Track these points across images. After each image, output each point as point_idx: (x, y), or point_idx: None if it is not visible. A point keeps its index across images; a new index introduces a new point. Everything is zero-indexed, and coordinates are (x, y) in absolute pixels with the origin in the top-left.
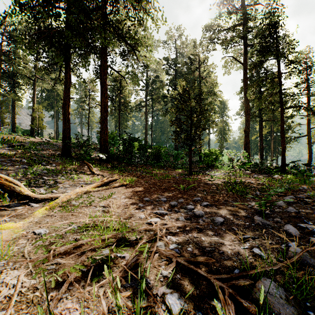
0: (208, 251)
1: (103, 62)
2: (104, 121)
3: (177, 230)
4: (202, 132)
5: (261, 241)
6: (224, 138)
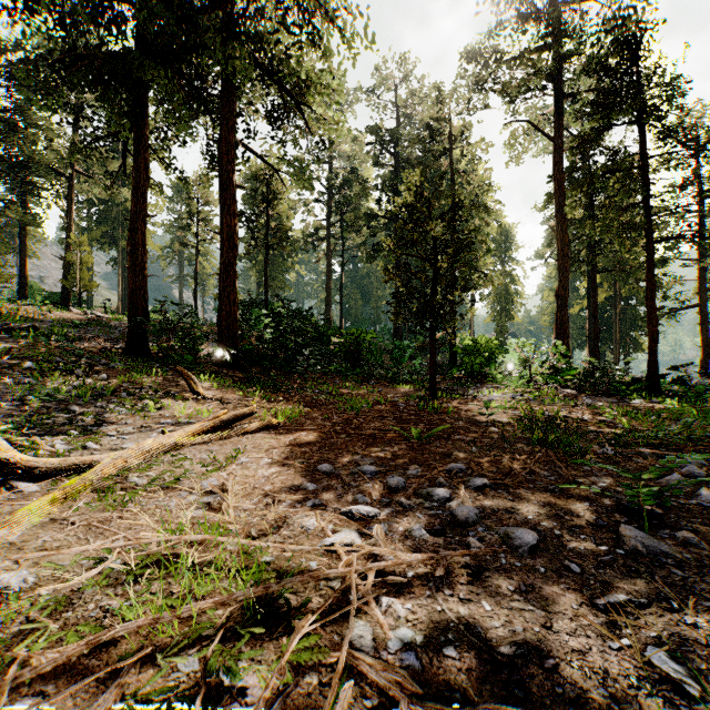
0: (510, 659)
1: (226, 131)
2: (228, 271)
3: (408, 572)
4: (460, 296)
5: (663, 618)
6: (506, 311)
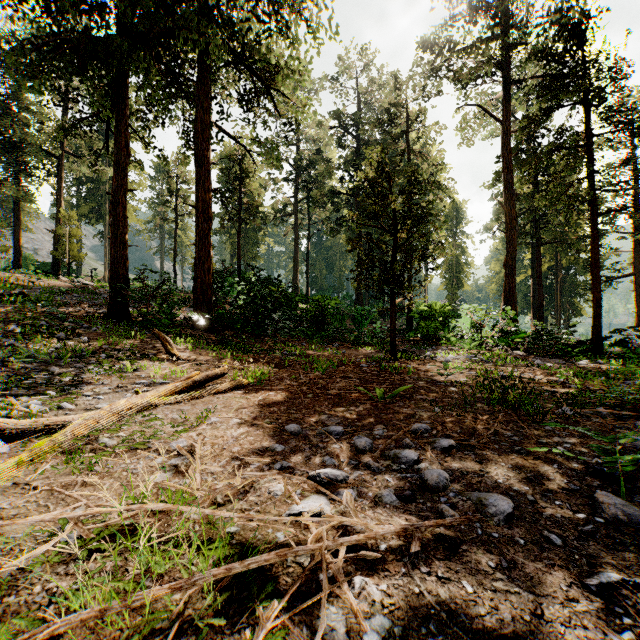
0: None
1: (201, 112)
2: (203, 241)
3: (381, 544)
4: (419, 264)
5: None
6: (457, 279)
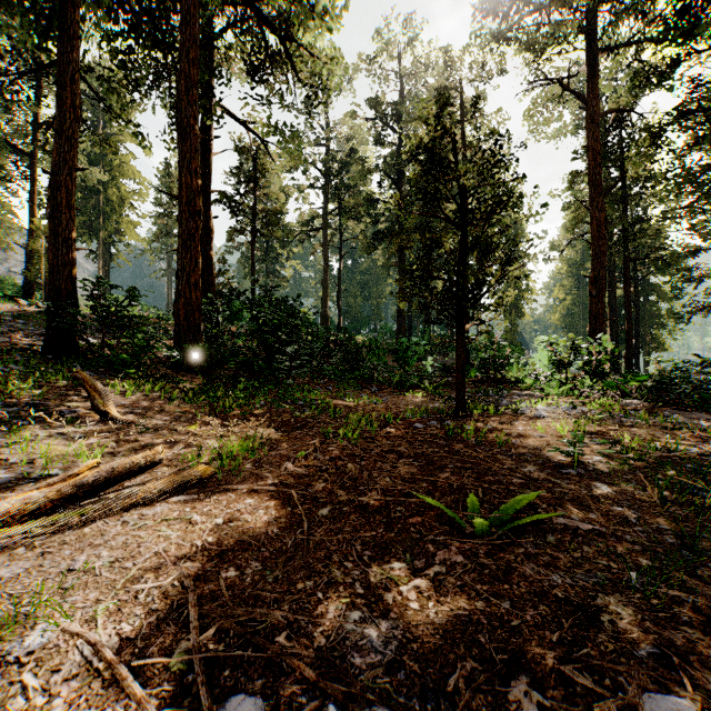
0: None
1: (186, 64)
2: (188, 245)
3: None
4: (502, 269)
5: None
6: (516, 308)
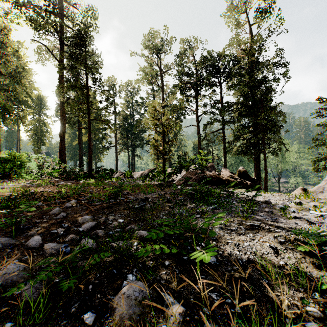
0: None
1: None
2: None
3: None
4: None
5: None
6: (41, 140)
